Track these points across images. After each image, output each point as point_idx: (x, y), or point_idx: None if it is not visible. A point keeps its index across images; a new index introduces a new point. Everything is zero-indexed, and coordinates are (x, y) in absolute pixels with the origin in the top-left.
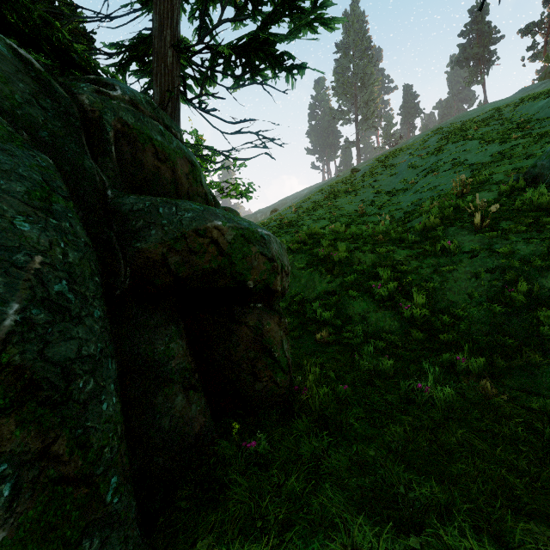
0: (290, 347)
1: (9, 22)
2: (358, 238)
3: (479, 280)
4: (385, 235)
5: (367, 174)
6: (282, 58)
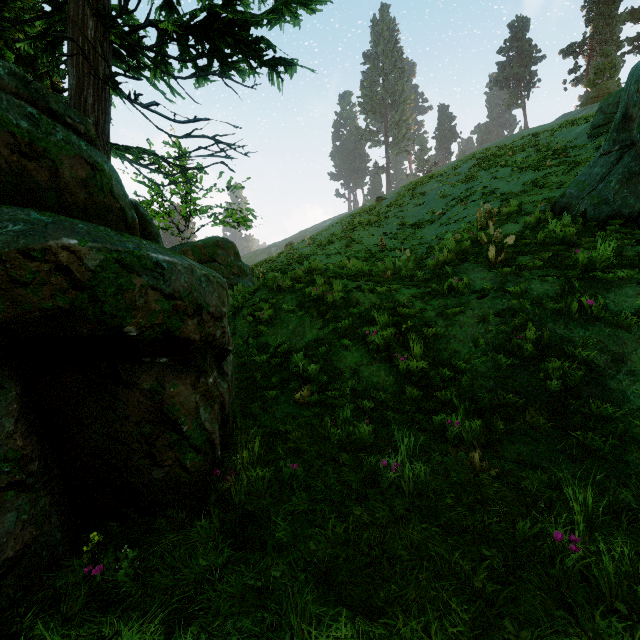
0: (260, 410)
1: None
2: (363, 275)
3: (487, 325)
4: (397, 273)
5: (393, 203)
6: (258, 48)
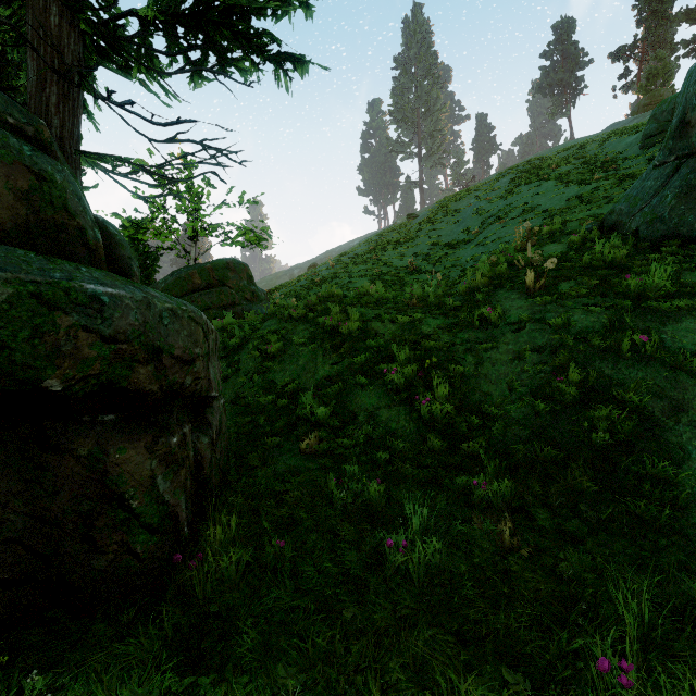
0: (259, 462)
1: None
2: (385, 302)
3: (523, 363)
4: (425, 299)
5: (425, 220)
6: (260, 42)
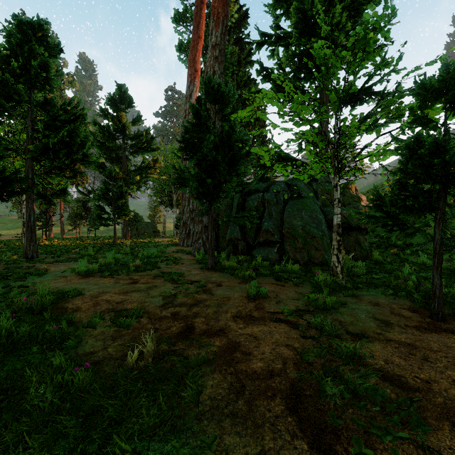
0: None
1: (282, 157)
2: None
3: None
4: None
5: None
6: None
